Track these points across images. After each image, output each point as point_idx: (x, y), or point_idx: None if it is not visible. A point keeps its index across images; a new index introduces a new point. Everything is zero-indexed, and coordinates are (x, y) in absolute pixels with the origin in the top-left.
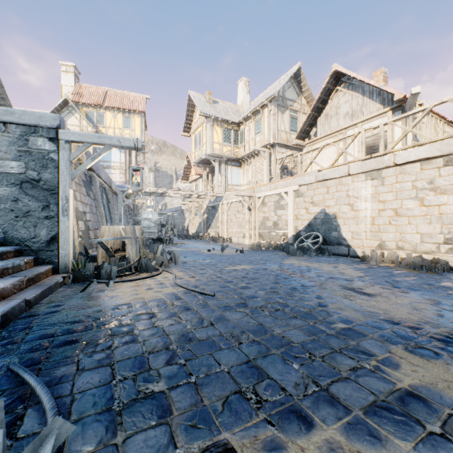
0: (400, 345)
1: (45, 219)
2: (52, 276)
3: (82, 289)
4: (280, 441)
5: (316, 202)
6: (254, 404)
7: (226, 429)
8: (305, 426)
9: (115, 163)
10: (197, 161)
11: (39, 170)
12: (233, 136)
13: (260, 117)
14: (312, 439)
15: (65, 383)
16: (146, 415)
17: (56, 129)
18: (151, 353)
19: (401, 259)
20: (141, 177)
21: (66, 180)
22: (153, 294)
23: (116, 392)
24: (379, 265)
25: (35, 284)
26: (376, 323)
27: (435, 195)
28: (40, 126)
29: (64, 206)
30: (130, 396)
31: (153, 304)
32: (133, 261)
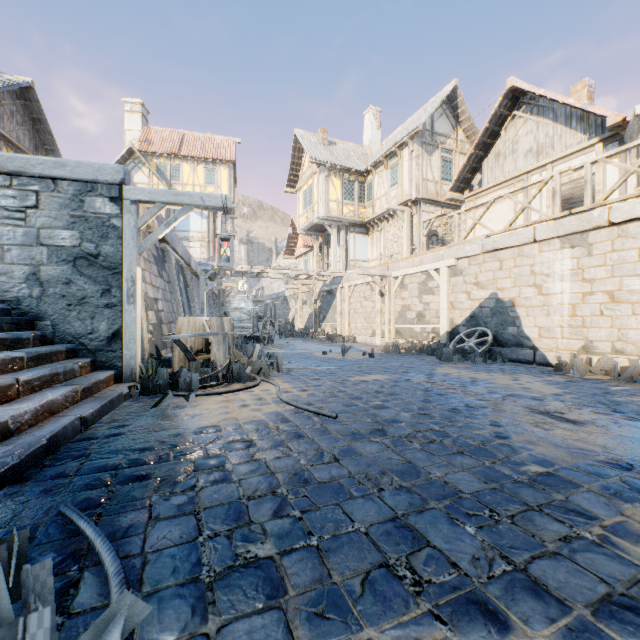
0: (639, 504)
1: (105, 307)
2: (114, 385)
3: (153, 405)
4: None
5: (482, 282)
6: (410, 586)
7: (370, 624)
8: (496, 628)
9: (195, 233)
10: (306, 227)
11: (97, 242)
12: (358, 190)
13: (396, 162)
14: None
15: (134, 537)
16: (249, 592)
17: (119, 185)
18: (250, 499)
19: (621, 368)
20: (231, 249)
21: (132, 255)
22: (249, 413)
23: (204, 554)
24: (584, 378)
25: (93, 395)
26: (593, 466)
27: None
28: (99, 182)
29: (129, 290)
30: (224, 561)
31: (251, 428)
32: (220, 367)
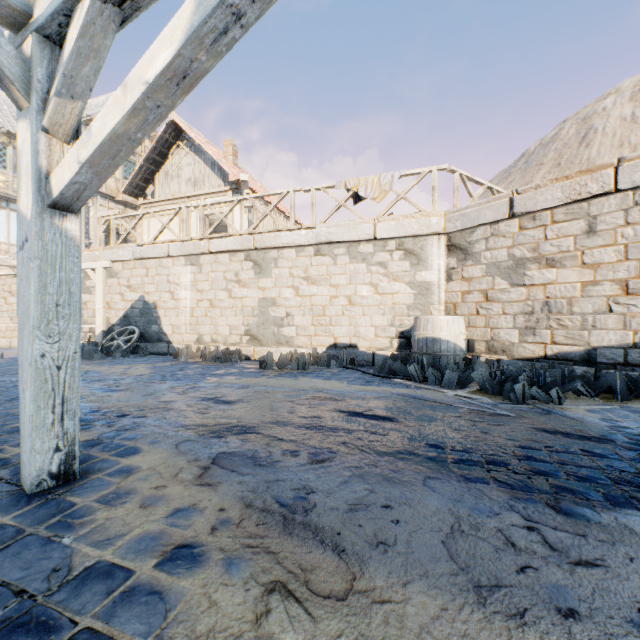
0: None
1: None
2: None
3: None
4: None
5: (134, 286)
6: None
7: None
8: None
9: None
10: None
11: None
12: (14, 157)
13: None
14: None
15: None
16: None
17: None
18: None
19: (210, 353)
20: None
21: None
22: None
23: None
24: (187, 361)
25: None
26: None
27: (240, 287)
28: None
29: None
30: None
31: None
32: None
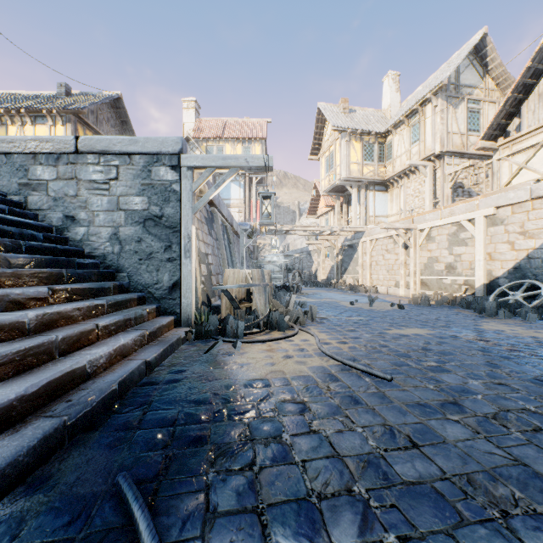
0: None
1: (167, 261)
2: (174, 329)
3: (206, 350)
4: None
5: (530, 231)
6: None
7: None
8: None
9: (234, 201)
10: (327, 189)
11: (161, 205)
12: (377, 151)
13: (418, 120)
14: None
15: (190, 542)
16: None
17: (178, 154)
18: (322, 498)
19: None
20: (272, 205)
21: (188, 215)
22: (294, 366)
23: None
24: None
25: (157, 339)
26: None
27: None
28: (162, 153)
29: (186, 246)
30: None
31: (300, 385)
32: (261, 315)
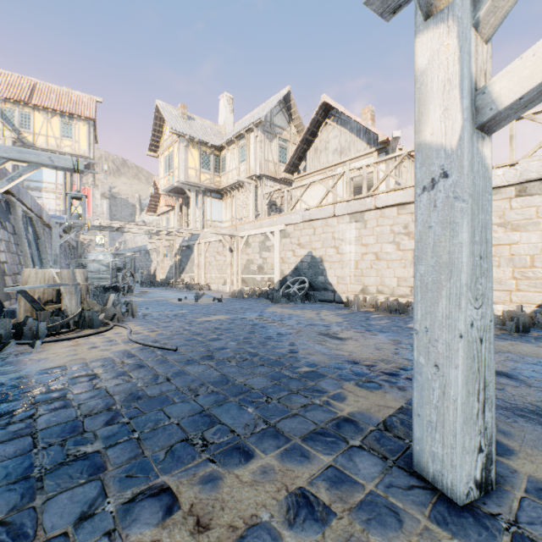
0: (353, 381)
1: None
2: None
3: None
4: (218, 474)
5: (302, 243)
6: (199, 448)
7: (165, 474)
8: (245, 458)
9: (49, 185)
10: (167, 188)
11: None
12: (214, 162)
13: (245, 143)
14: (249, 467)
15: None
16: (75, 475)
17: None
18: (87, 416)
19: (380, 303)
20: (83, 207)
21: None
22: (98, 353)
23: (37, 460)
24: (360, 310)
25: None
26: (339, 364)
27: (409, 239)
28: None
29: None
30: (56, 461)
31: (97, 364)
32: (72, 315)
